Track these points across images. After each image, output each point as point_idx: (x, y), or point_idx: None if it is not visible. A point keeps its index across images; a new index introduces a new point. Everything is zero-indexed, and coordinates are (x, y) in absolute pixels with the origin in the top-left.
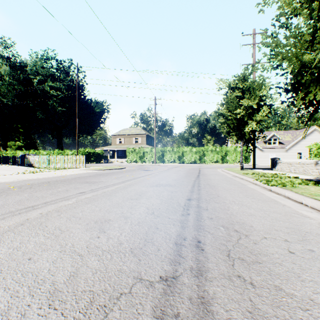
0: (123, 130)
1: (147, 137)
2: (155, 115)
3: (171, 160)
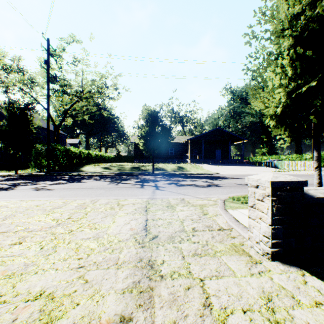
0: None
1: None
2: None
3: None
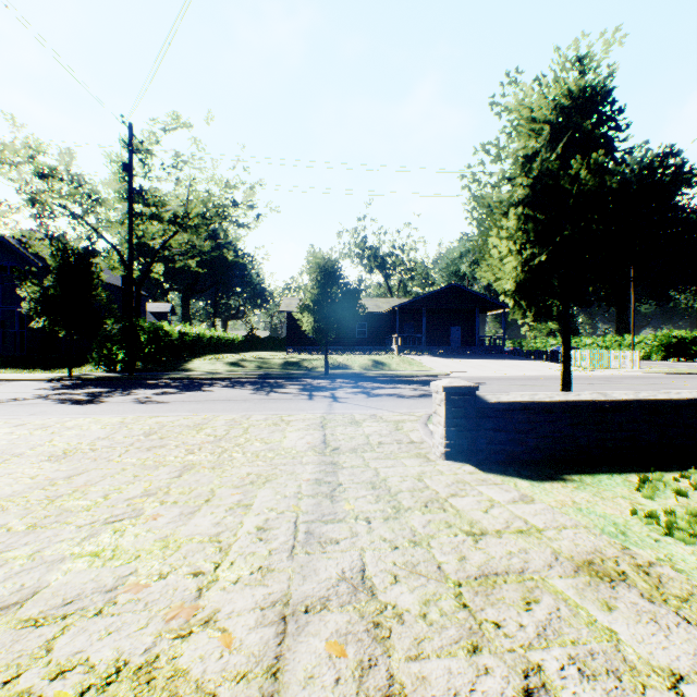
0: None
1: None
2: None
3: None
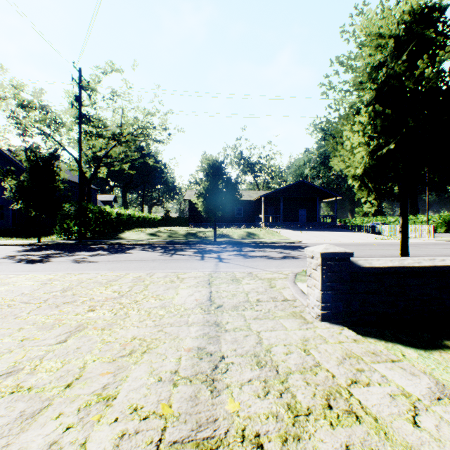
0: None
1: None
2: None
3: None
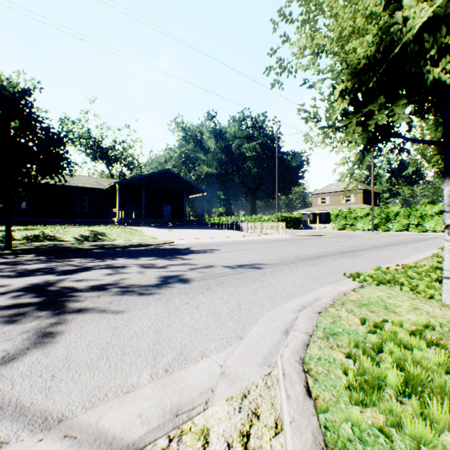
0: (327, 187)
1: (363, 193)
2: (372, 164)
3: (400, 227)
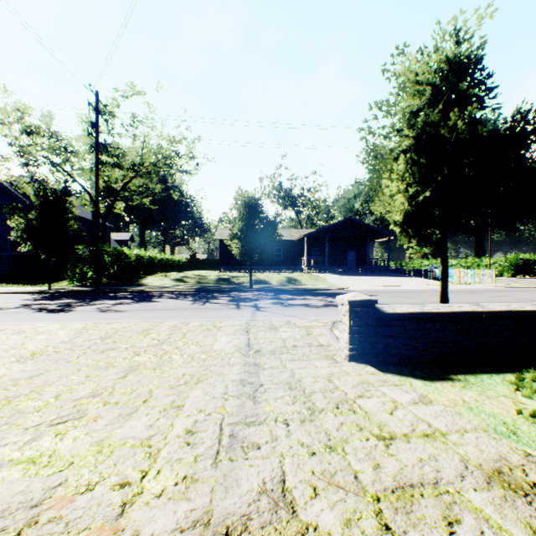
0: None
1: None
2: None
3: None
